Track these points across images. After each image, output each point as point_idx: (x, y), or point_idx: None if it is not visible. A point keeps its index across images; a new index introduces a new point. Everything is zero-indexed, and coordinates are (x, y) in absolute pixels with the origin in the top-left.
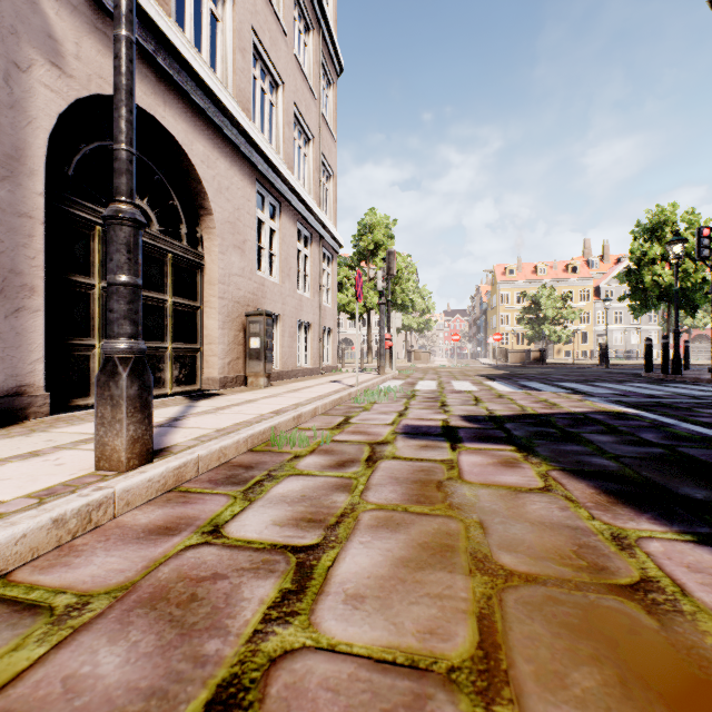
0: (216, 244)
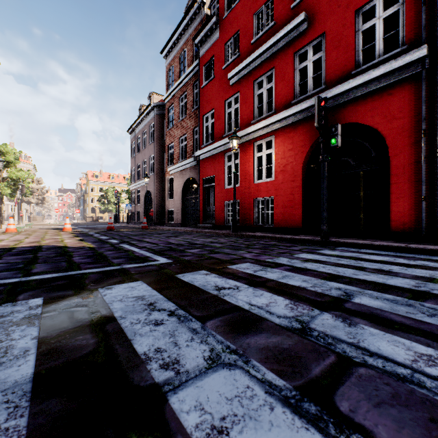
0: None
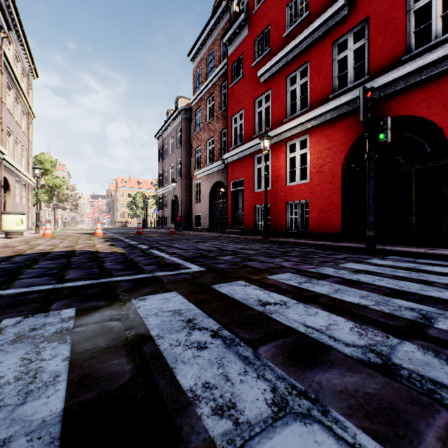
0: (11, 197)
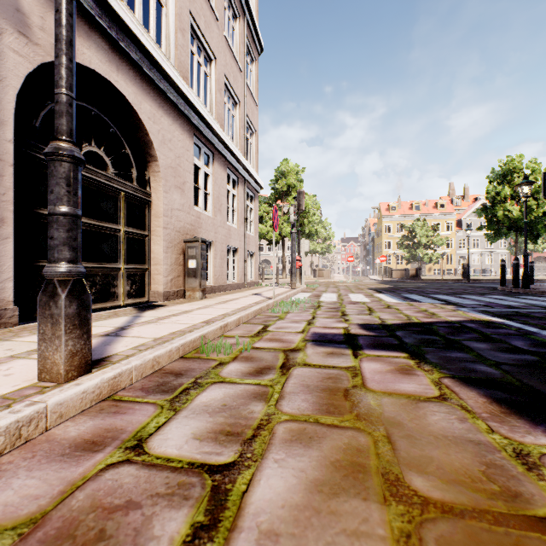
0: (160, 184)
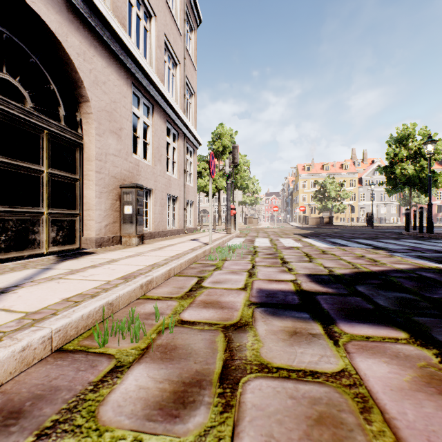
0: (93, 127)
